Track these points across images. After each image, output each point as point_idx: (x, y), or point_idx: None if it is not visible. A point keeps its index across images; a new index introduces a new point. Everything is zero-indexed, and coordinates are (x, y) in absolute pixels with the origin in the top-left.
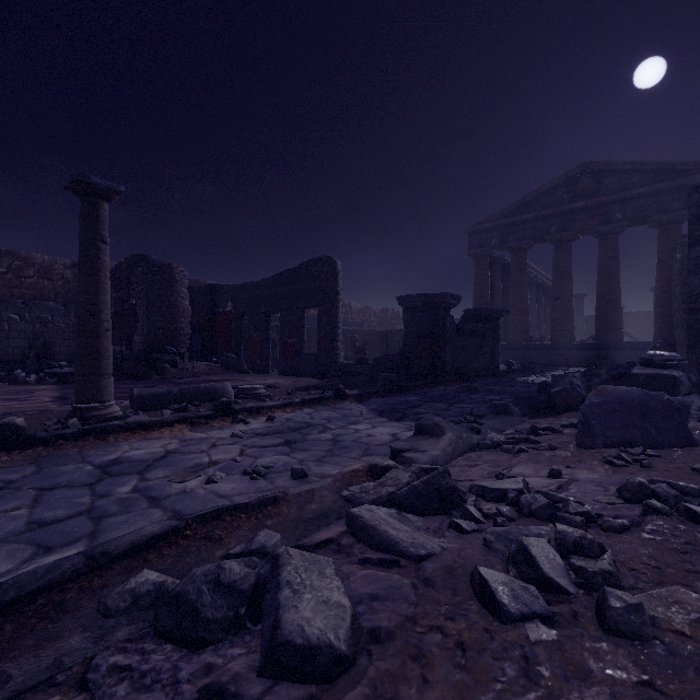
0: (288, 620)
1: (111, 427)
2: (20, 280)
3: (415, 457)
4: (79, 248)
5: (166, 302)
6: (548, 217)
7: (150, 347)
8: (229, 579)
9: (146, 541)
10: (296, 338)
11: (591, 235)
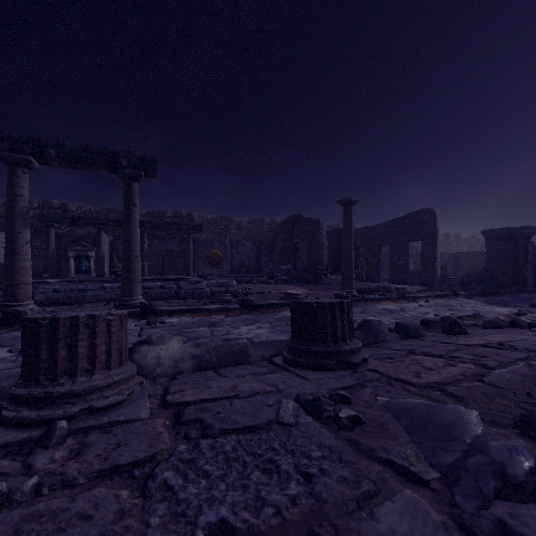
0: (528, 321)
1: (366, 298)
2: (229, 232)
3: (535, 312)
4: (344, 227)
5: (317, 241)
6: None
7: (308, 266)
8: (501, 319)
9: (457, 317)
10: (403, 260)
11: None
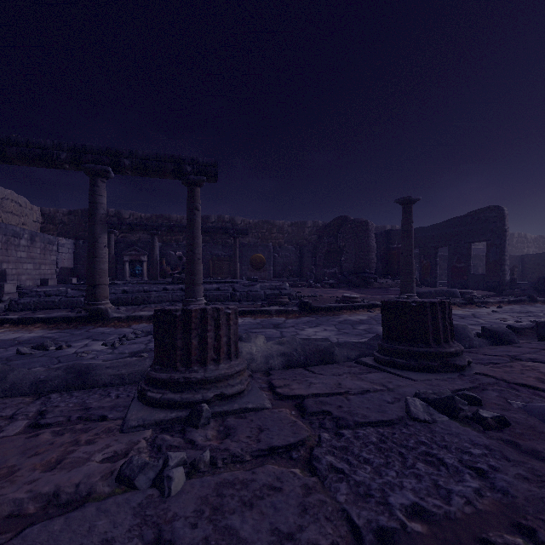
0: None
1: None
2: (271, 235)
3: None
4: (403, 227)
5: (365, 243)
6: None
7: (356, 270)
8: None
9: None
10: (464, 263)
11: None
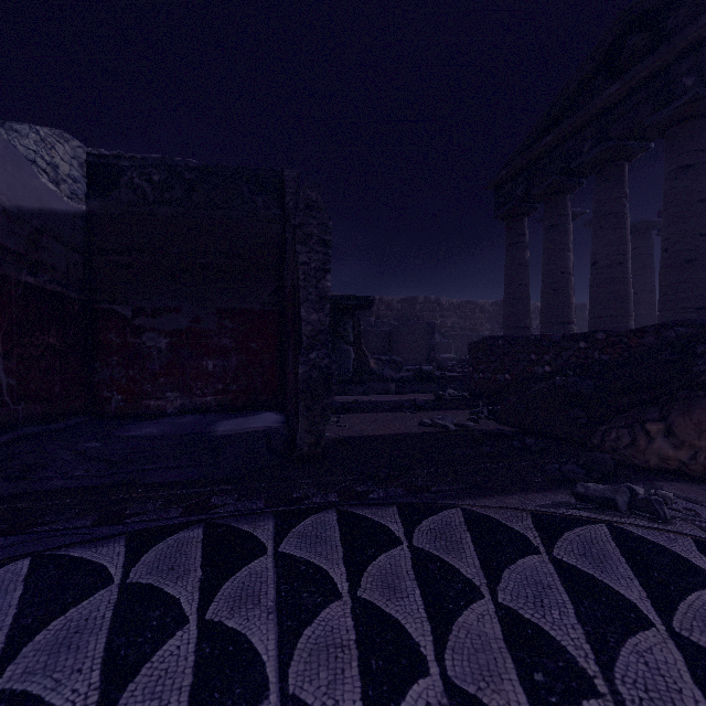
0: None
1: None
2: None
3: None
4: None
5: None
6: (580, 129)
7: None
8: None
9: None
10: None
11: (652, 137)
